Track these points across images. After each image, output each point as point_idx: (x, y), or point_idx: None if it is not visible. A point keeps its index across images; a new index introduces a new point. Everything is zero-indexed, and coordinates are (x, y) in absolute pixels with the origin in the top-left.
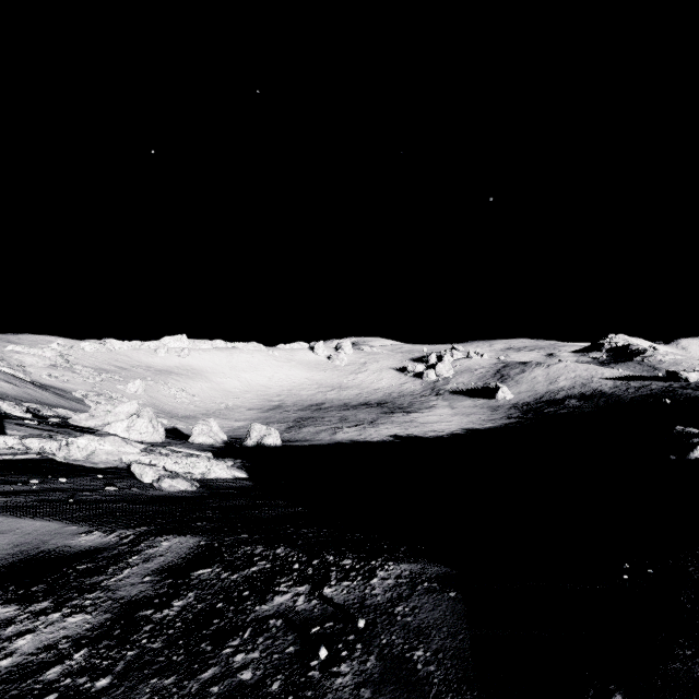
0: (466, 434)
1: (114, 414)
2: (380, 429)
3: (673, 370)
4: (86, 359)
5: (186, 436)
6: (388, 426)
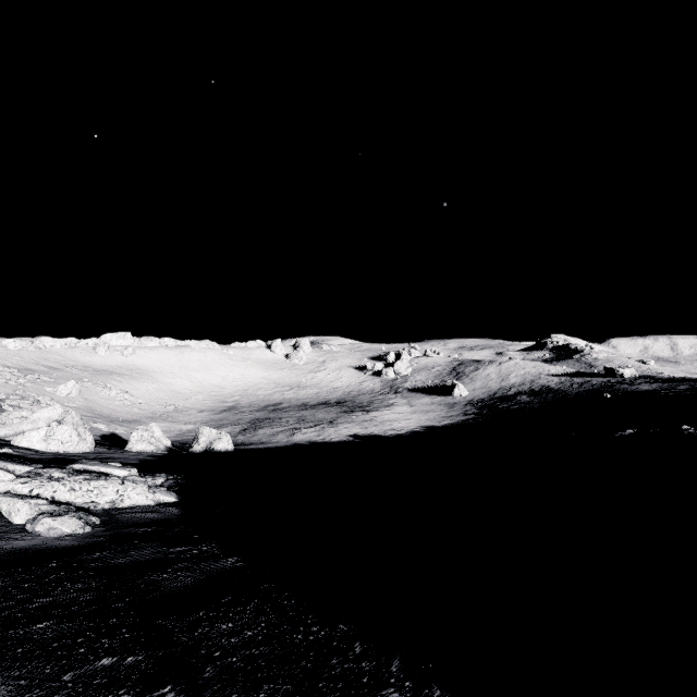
0: (426, 431)
1: (31, 421)
2: (340, 429)
3: (610, 367)
4: (9, 359)
5: (126, 442)
6: (347, 425)
